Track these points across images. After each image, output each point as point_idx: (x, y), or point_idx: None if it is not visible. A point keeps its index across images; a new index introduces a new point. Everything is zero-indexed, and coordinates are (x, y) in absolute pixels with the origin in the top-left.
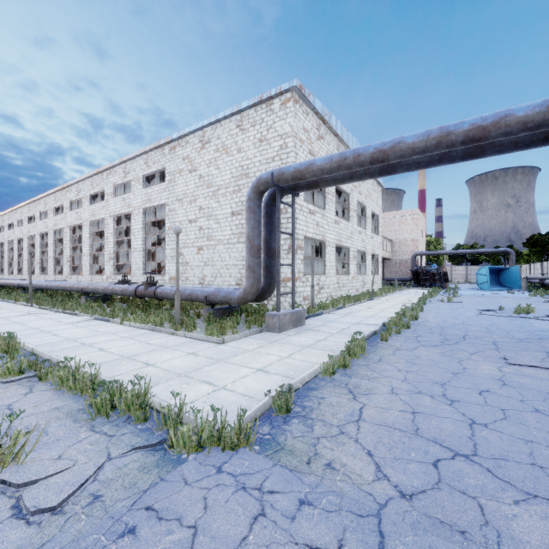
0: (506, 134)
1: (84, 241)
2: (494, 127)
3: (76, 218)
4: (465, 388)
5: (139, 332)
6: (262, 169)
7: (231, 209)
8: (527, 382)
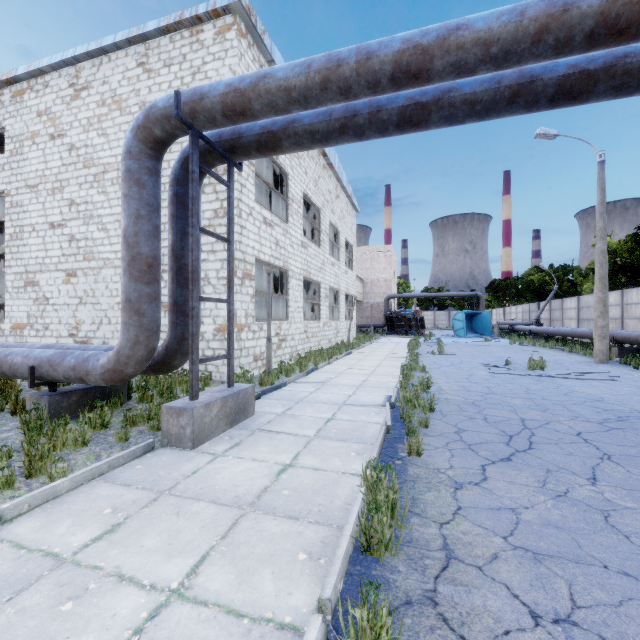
0: None
1: None
2: None
3: None
4: None
5: None
6: (184, 140)
7: None
8: None
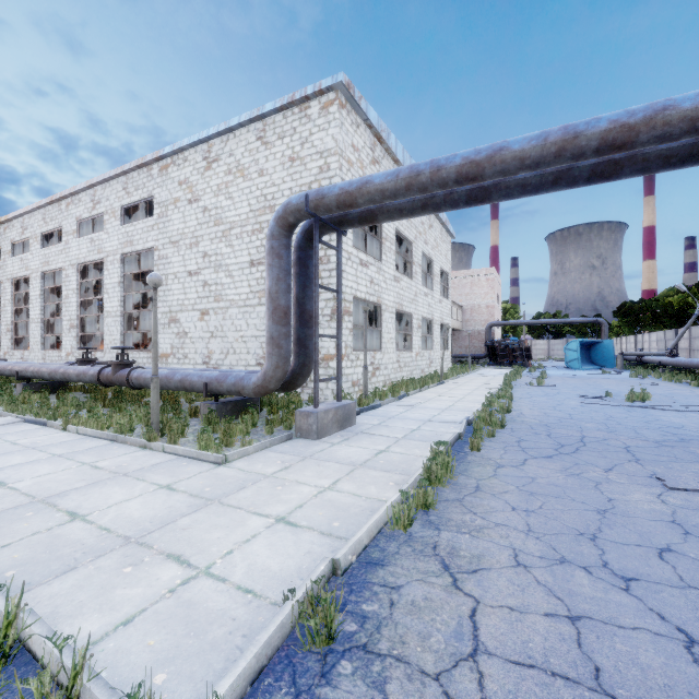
0: (663, 137)
1: (32, 301)
2: (646, 126)
3: (21, 267)
4: (632, 544)
5: (88, 444)
6: None
7: (249, 257)
8: None
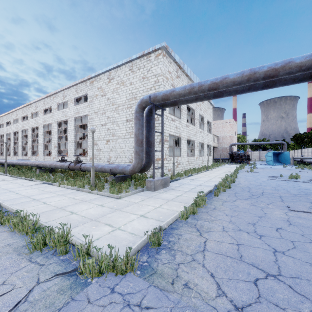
0: (289, 73)
1: (39, 136)
2: (282, 69)
3: (35, 123)
4: (267, 226)
5: (69, 191)
6: (144, 94)
7: (126, 118)
8: (303, 222)
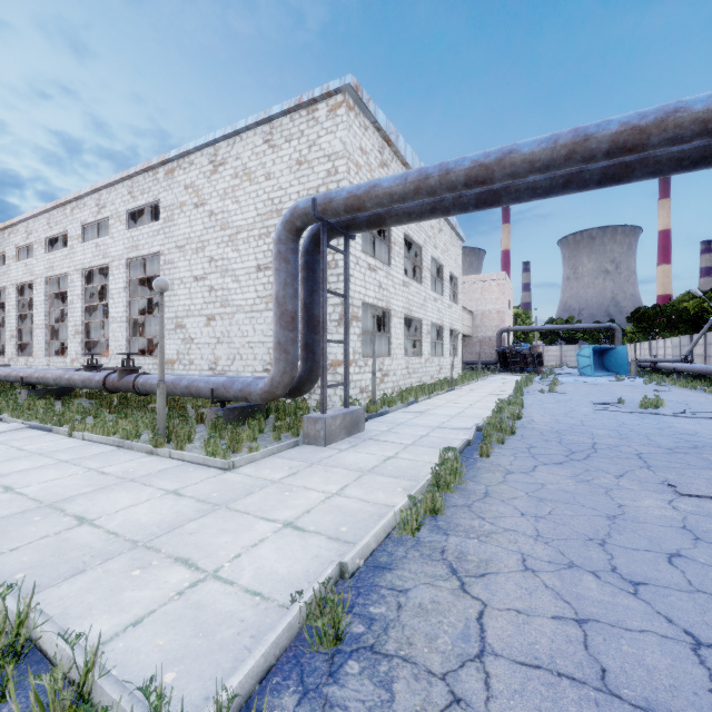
0: (674, 140)
1: (37, 307)
2: (657, 128)
3: (25, 272)
4: (641, 550)
5: (95, 450)
6: None
7: (256, 262)
8: None
